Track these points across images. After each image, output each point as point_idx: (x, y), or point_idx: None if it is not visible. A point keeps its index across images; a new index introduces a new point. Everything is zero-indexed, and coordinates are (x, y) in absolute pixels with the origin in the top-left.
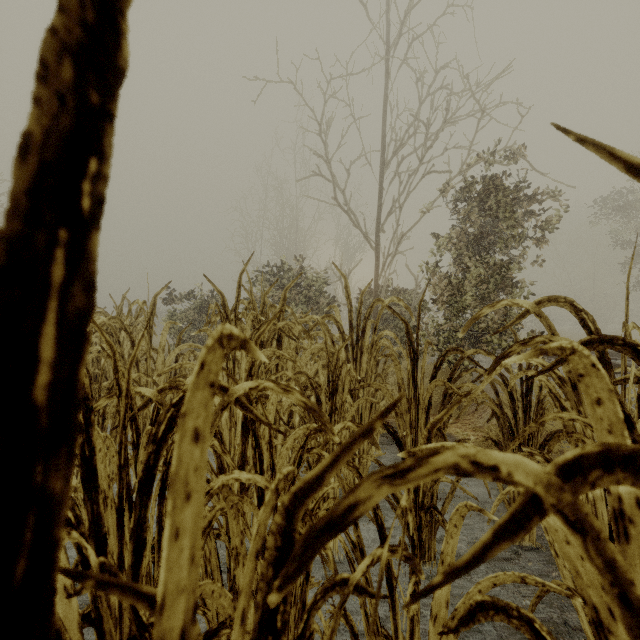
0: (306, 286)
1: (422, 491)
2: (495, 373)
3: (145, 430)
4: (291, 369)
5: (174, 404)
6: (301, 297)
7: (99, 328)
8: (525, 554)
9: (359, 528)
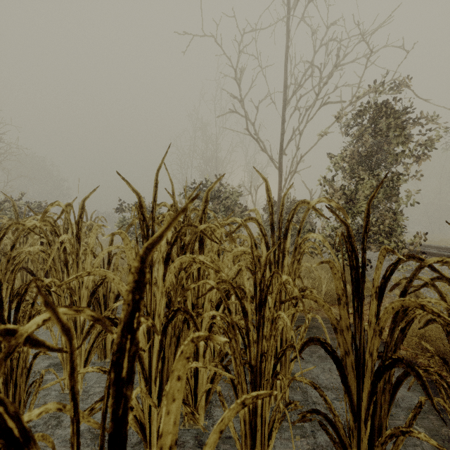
0: (224, 198)
1: None
2: None
3: None
4: (213, 273)
5: None
6: (220, 206)
7: None
8: None
9: None
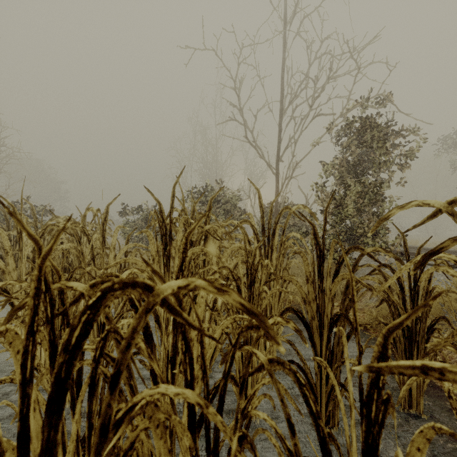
0: (224, 202)
1: (375, 405)
2: (405, 268)
3: (66, 330)
4: (215, 264)
5: (90, 306)
6: (220, 210)
7: (19, 220)
8: (414, 421)
9: (296, 436)
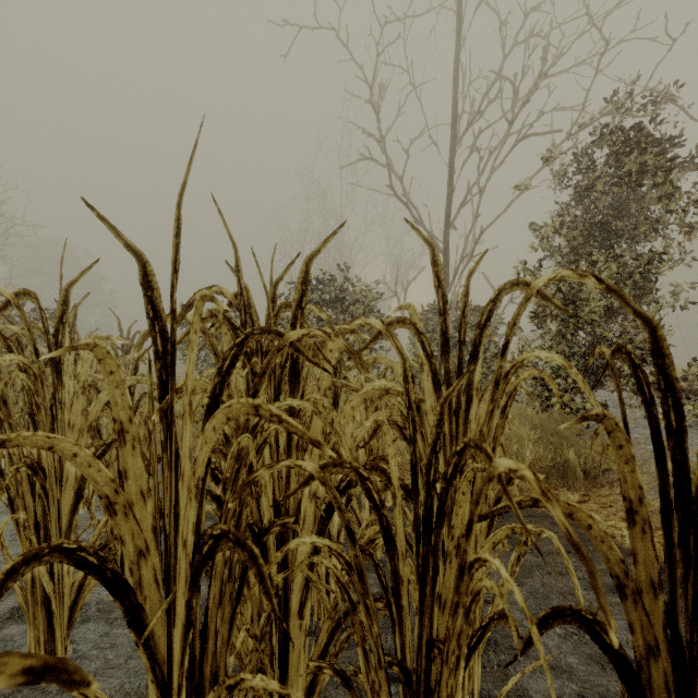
0: (353, 302)
1: None
2: None
3: None
4: (320, 435)
5: None
6: (346, 316)
7: None
8: None
9: None
